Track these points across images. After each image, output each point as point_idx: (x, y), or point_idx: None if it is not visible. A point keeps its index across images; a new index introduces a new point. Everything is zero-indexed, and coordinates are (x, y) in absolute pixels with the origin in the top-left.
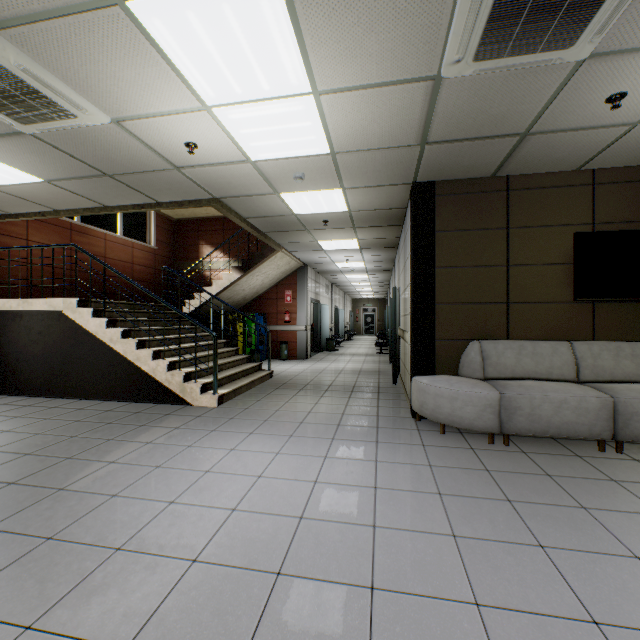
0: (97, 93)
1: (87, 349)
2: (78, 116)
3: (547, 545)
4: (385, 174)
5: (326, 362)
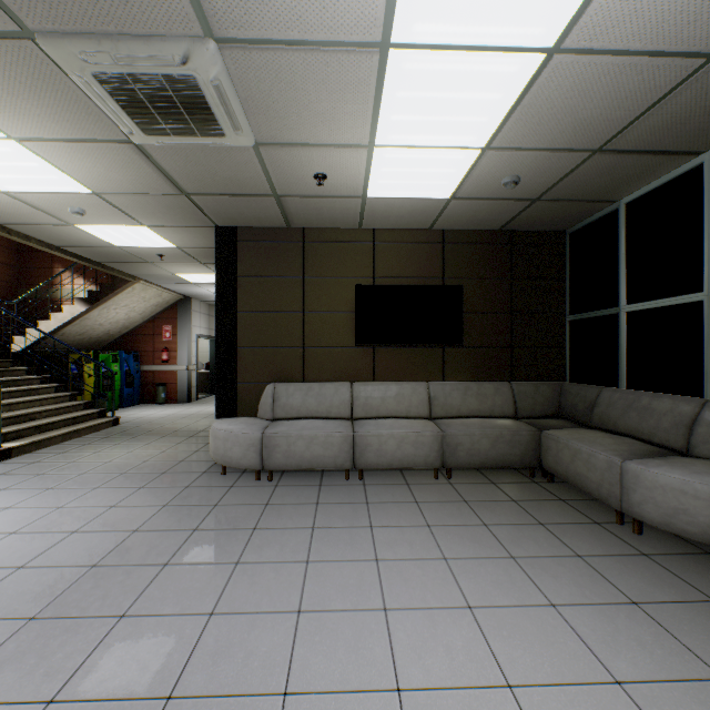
0: None
1: None
2: None
3: (173, 563)
4: (178, 216)
5: (208, 405)
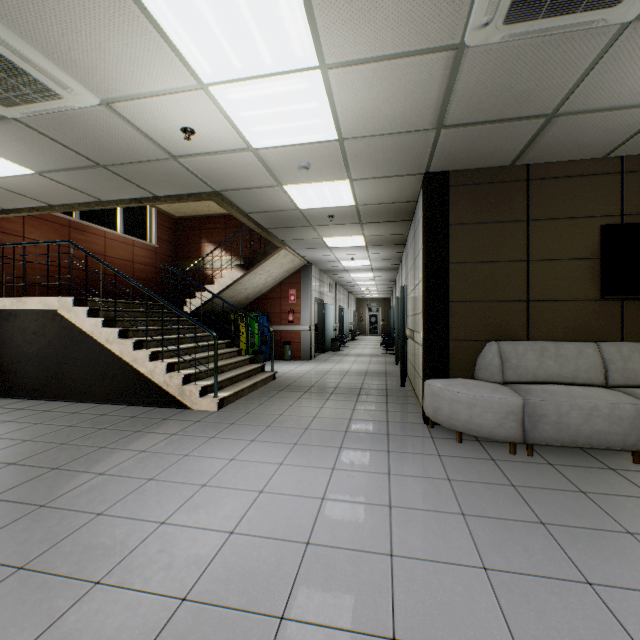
0: (82, 69)
1: (83, 350)
2: (63, 96)
3: (596, 582)
4: (396, 163)
5: (331, 363)
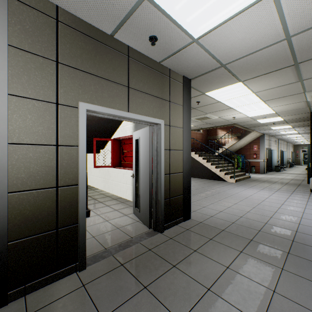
0: (218, 115)
1: (196, 165)
2: (212, 118)
3: None
4: (296, 112)
5: (274, 175)
